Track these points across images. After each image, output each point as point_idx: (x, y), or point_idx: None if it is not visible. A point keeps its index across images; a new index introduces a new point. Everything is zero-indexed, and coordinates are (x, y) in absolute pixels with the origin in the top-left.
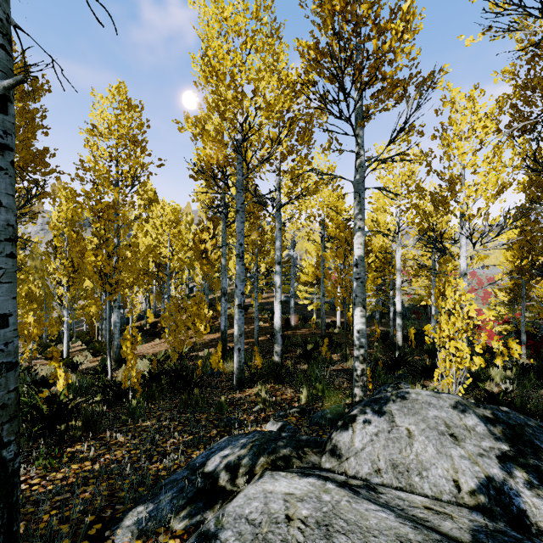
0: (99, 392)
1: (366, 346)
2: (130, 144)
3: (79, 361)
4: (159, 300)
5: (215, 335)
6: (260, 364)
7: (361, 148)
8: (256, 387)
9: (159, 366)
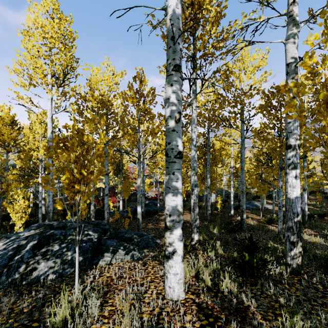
0: None
1: None
2: None
3: None
4: None
5: None
6: None
7: None
8: None
9: None
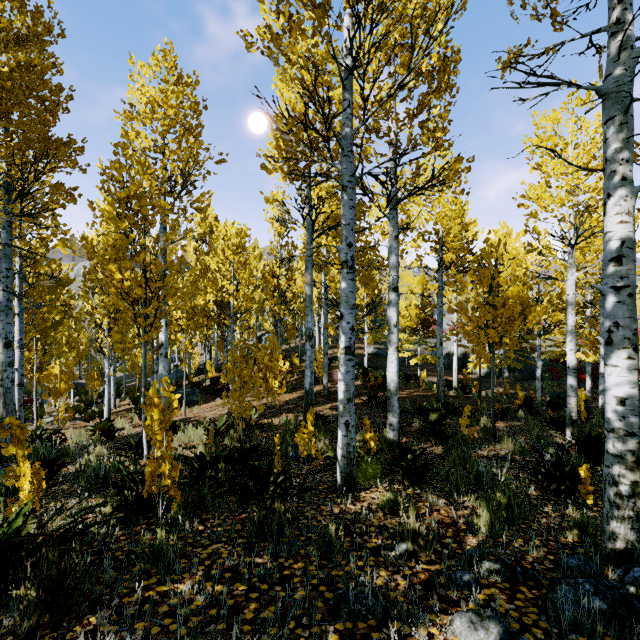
0: (104, 502)
1: (639, 433)
2: (180, 130)
3: (121, 425)
4: (222, 350)
5: (291, 395)
6: (374, 446)
7: (627, 9)
8: (375, 488)
9: (219, 438)
